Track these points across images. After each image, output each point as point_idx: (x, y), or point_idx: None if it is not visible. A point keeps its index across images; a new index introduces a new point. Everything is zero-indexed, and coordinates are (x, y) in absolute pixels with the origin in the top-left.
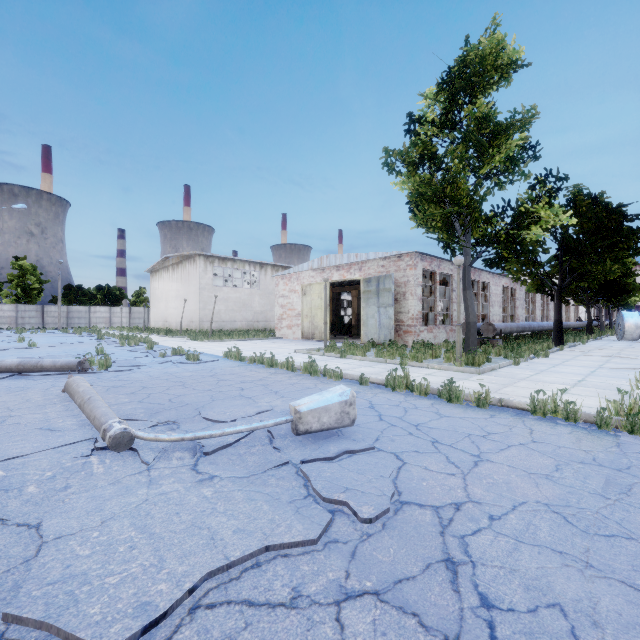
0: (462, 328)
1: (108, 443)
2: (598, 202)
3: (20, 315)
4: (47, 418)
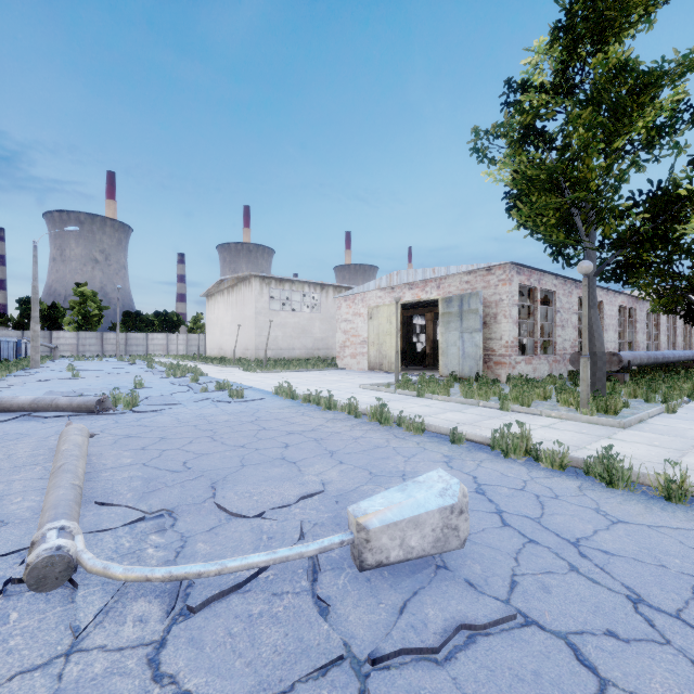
0: (573, 359)
1: (24, 576)
2: None
3: (81, 342)
4: (5, 493)
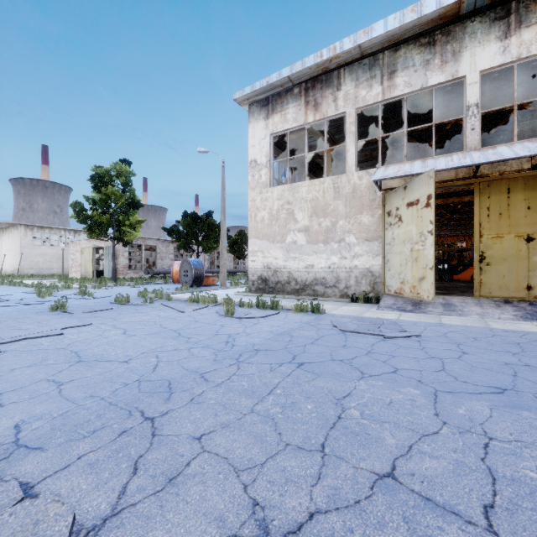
0: (145, 271)
1: None
2: (203, 218)
3: None
4: None
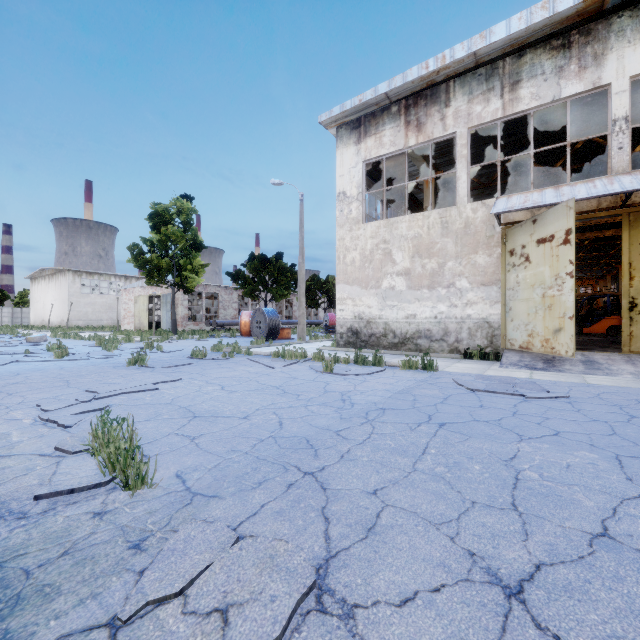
0: (206, 323)
1: None
2: (272, 261)
3: None
4: None
